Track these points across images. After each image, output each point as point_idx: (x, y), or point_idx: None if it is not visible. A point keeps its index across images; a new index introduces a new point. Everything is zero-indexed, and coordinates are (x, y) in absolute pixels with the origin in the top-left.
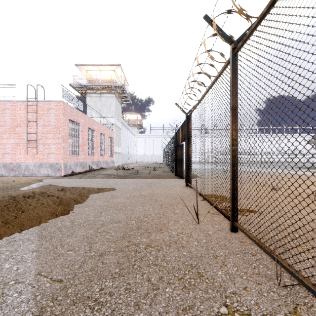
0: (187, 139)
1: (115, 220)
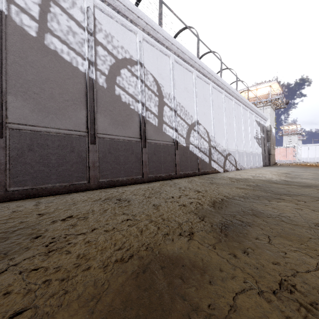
0: None
1: (316, 163)
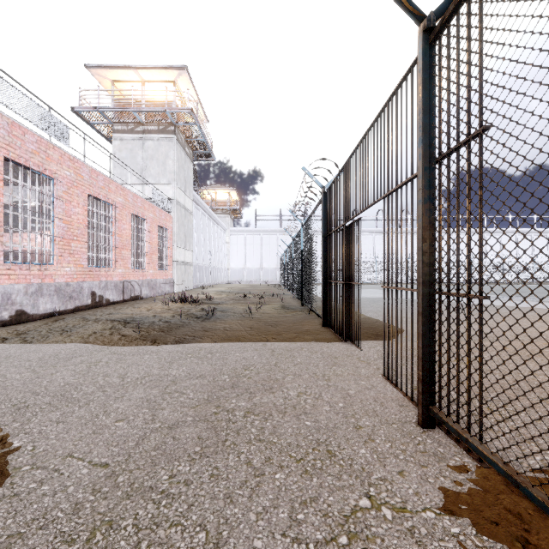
0: (430, 165)
1: None
